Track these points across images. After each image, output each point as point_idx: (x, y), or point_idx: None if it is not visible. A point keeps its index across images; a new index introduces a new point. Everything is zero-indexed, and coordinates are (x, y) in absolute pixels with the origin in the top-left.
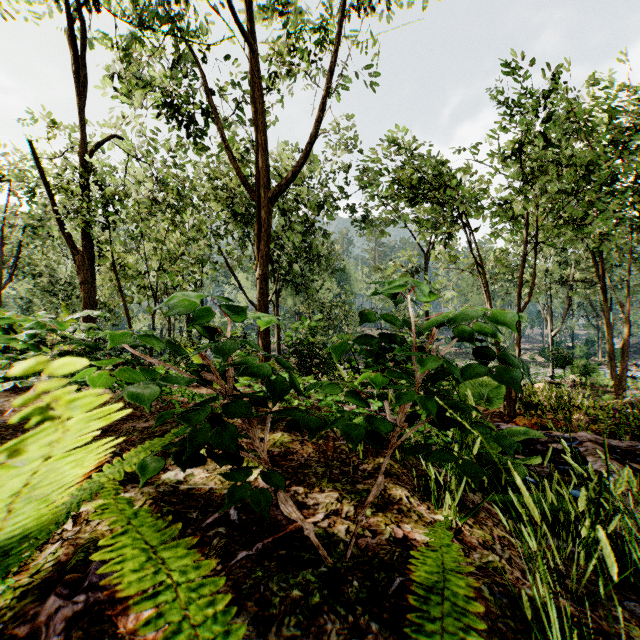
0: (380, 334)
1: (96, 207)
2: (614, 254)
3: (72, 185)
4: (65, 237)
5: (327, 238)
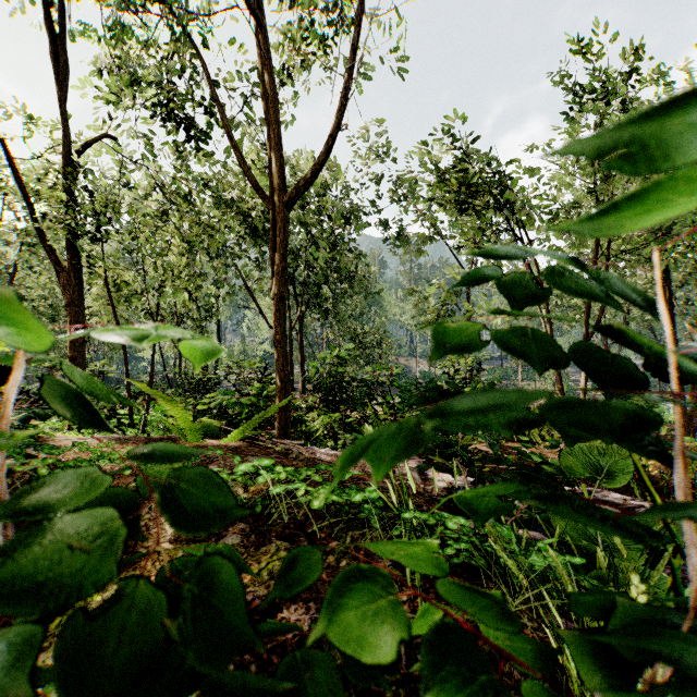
0: (555, 402)
1: (84, 215)
2: (678, 275)
3: (55, 189)
4: (49, 251)
5: (357, 257)
